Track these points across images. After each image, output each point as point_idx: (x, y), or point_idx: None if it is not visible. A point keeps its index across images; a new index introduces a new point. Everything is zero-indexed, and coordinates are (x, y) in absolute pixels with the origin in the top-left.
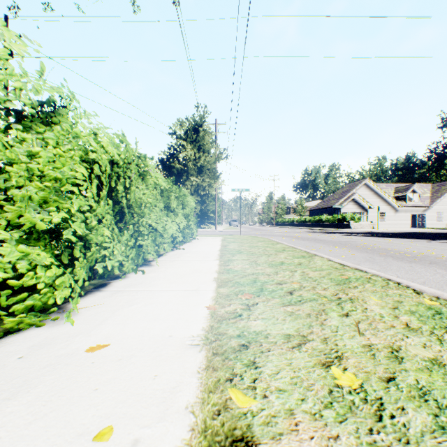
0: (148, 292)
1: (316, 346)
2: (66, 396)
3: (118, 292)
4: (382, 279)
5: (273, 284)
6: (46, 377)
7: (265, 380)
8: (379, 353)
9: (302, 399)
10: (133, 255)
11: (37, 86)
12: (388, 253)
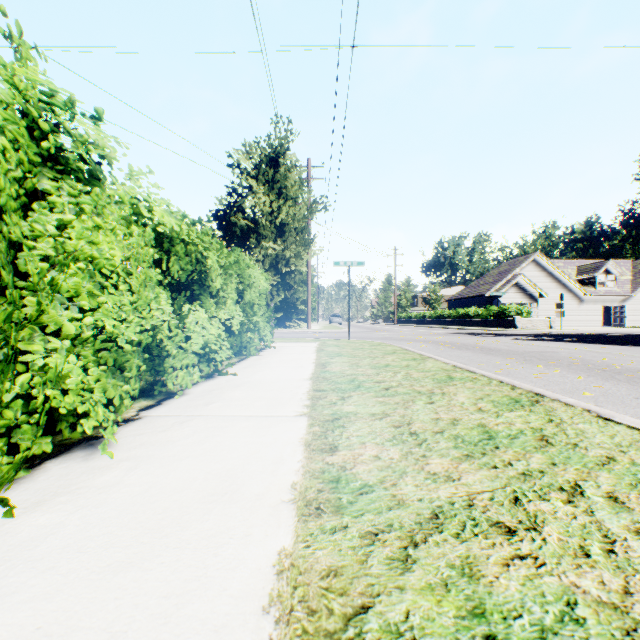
0: None
1: None
2: None
3: None
4: None
5: None
6: None
7: None
8: None
9: None
10: None
11: None
12: None
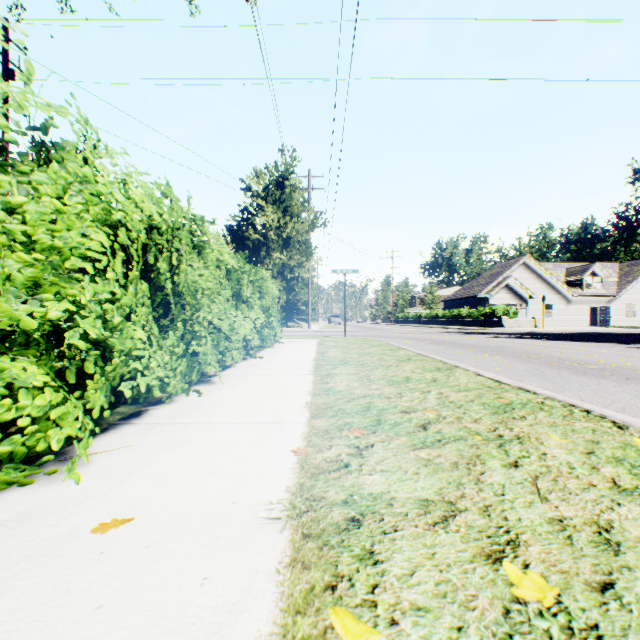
0: (204, 425)
1: (473, 521)
2: (46, 621)
3: (158, 425)
4: (561, 405)
5: (396, 413)
6: (18, 581)
7: (391, 588)
8: (578, 534)
9: (459, 629)
10: (182, 369)
11: (20, 99)
12: (563, 363)
